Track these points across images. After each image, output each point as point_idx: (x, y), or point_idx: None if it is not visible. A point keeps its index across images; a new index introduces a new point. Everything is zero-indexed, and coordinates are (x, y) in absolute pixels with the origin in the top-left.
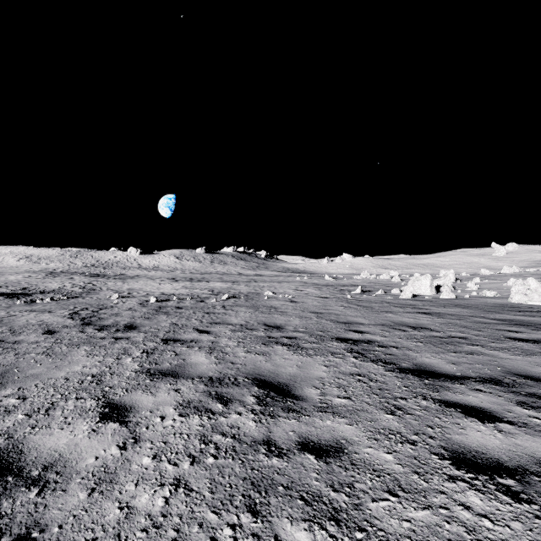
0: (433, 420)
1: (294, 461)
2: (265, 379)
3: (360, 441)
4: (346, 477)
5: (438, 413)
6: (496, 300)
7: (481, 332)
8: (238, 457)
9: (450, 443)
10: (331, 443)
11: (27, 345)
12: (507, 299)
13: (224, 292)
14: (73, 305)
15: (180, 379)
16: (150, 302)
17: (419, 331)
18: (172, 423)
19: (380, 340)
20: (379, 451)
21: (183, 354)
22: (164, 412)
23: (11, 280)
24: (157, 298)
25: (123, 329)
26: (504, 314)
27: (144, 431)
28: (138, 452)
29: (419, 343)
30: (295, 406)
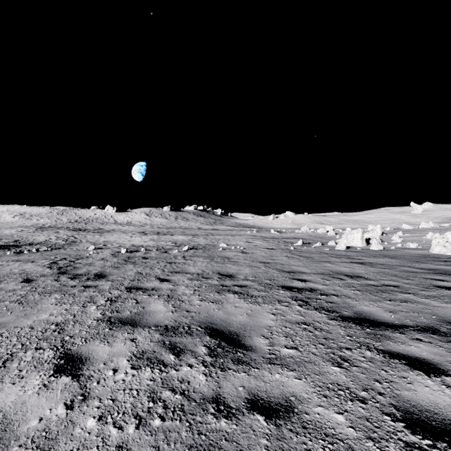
0: (379, 373)
1: (243, 423)
2: (216, 328)
3: (310, 398)
4: (297, 444)
5: (383, 365)
6: (419, 251)
7: (411, 281)
8: (186, 419)
9: (401, 401)
10: (281, 401)
11: (4, 293)
12: (428, 250)
13: (185, 244)
14: (54, 255)
15: (137, 328)
16: (121, 253)
17: (356, 280)
18: (124, 377)
19: (322, 288)
20: (330, 411)
21: (144, 302)
22: (117, 364)
23: (5, 233)
24: (127, 249)
25: (93, 277)
26: (428, 264)
27: (95, 386)
28: (84, 412)
29: (357, 291)
30: (245, 357)
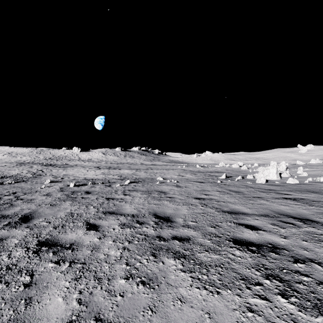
0: None
1: None
2: None
3: None
4: None
5: None
6: None
7: None
8: None
9: None
10: None
11: None
12: None
13: (128, 177)
14: (8, 189)
15: None
16: (70, 186)
17: (313, 227)
18: None
19: (285, 244)
20: None
21: (39, 284)
22: None
23: None
24: (78, 183)
25: (16, 222)
26: None
27: None
28: None
29: None
30: None
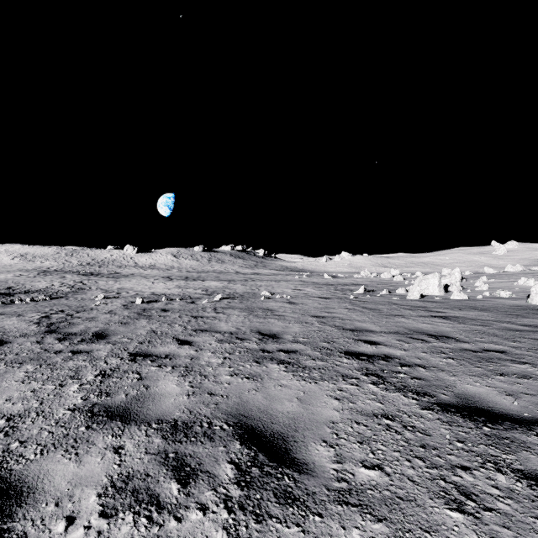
0: (535, 527)
1: None
2: (252, 426)
3: None
4: None
5: (536, 508)
6: (514, 301)
7: (519, 343)
8: None
9: None
10: None
11: None
12: (525, 300)
13: (218, 291)
14: (50, 307)
15: (130, 426)
16: (136, 303)
17: (444, 342)
18: None
19: (400, 355)
20: None
21: (149, 378)
22: (79, 503)
23: None
24: (145, 299)
25: (90, 338)
26: (532, 319)
27: None
28: None
29: (450, 360)
30: (296, 487)
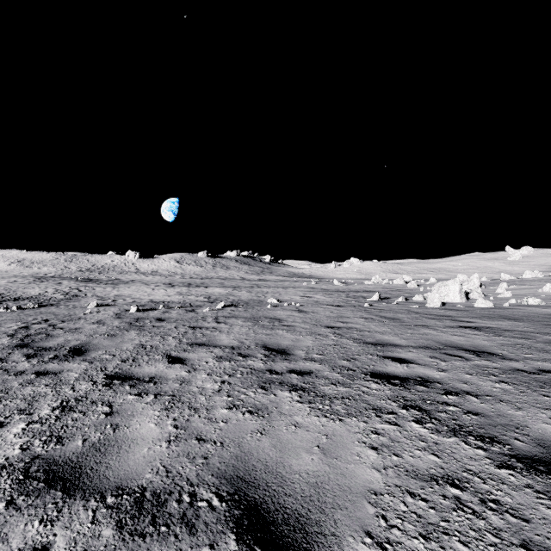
0: None
1: None
2: (255, 501)
3: None
4: None
5: None
6: (546, 309)
7: None
8: None
9: None
10: None
11: None
12: None
13: (222, 298)
14: (34, 316)
15: (73, 501)
16: (130, 311)
17: (487, 360)
18: None
19: (440, 377)
20: None
21: (122, 413)
22: None
23: None
24: (141, 307)
25: (65, 354)
26: None
27: None
28: None
29: (505, 385)
30: None
